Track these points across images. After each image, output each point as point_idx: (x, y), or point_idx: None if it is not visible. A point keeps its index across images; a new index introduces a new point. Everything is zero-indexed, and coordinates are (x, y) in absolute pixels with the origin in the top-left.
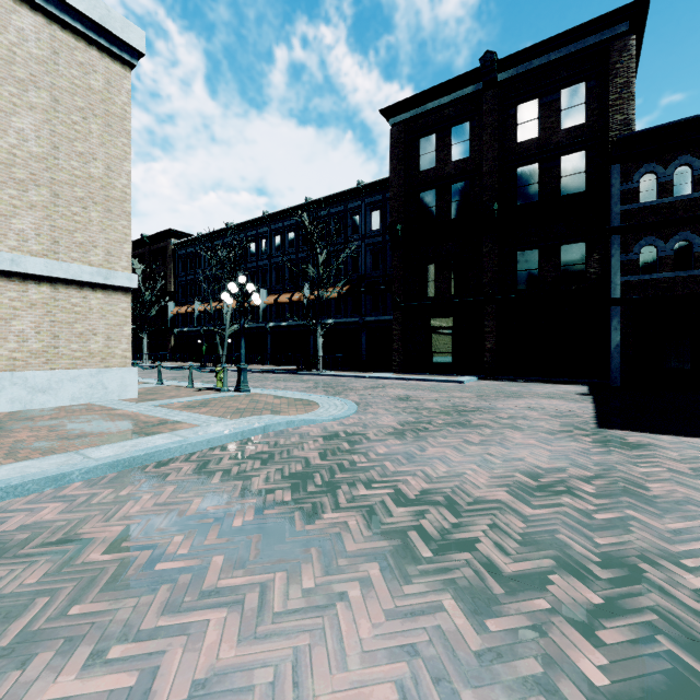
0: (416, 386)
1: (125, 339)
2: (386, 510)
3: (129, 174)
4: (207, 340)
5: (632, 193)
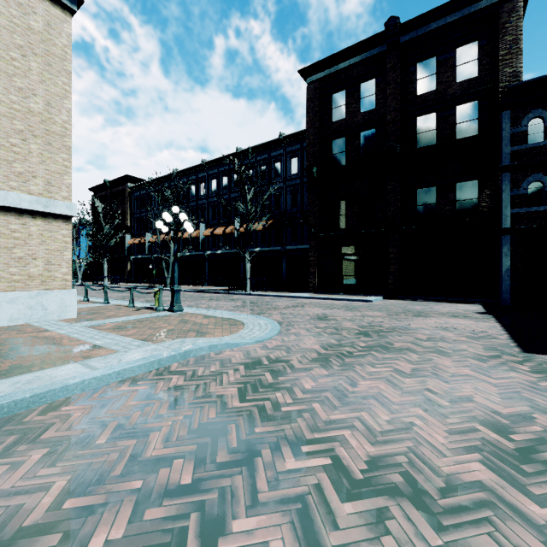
0: (331, 305)
1: (65, 263)
2: (326, 508)
3: (69, 111)
4: (156, 265)
5: (521, 135)
